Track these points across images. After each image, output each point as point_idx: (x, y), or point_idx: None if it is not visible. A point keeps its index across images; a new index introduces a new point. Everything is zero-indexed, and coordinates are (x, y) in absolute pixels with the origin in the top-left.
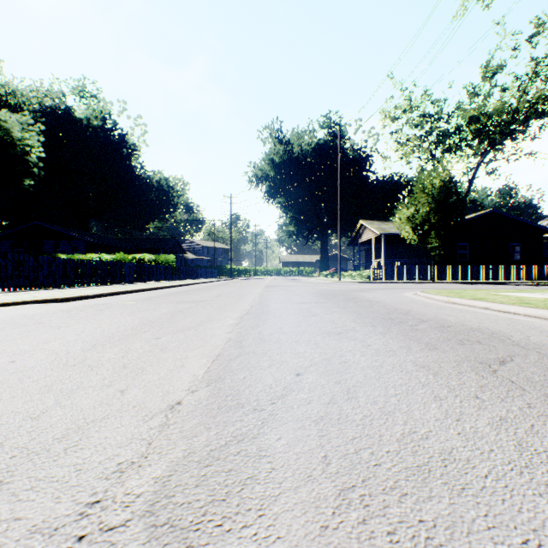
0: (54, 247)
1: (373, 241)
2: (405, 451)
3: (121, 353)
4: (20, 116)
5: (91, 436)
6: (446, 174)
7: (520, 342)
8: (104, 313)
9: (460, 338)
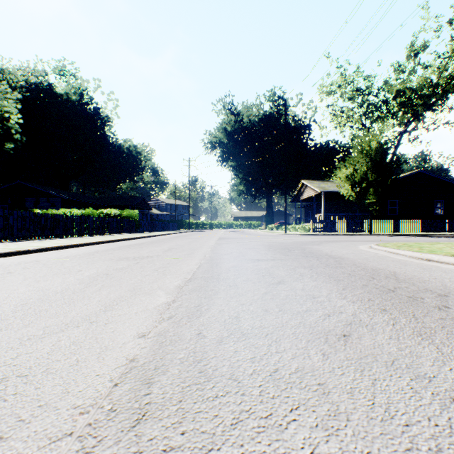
0: (34, 203)
1: (314, 198)
2: None
3: None
4: None
5: None
6: (382, 136)
7: None
8: (0, 279)
9: None
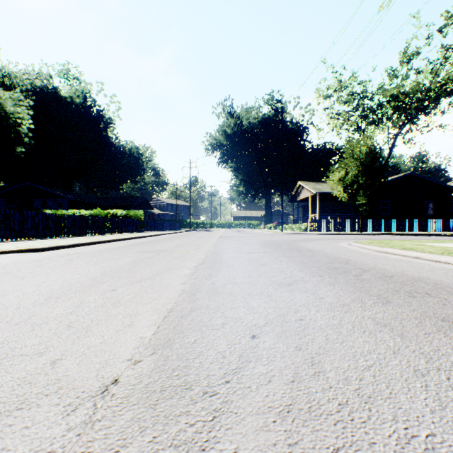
0: (42, 203)
1: (310, 199)
2: None
3: (71, 308)
4: (12, 94)
5: None
6: (372, 142)
7: None
8: (71, 263)
9: (407, 289)
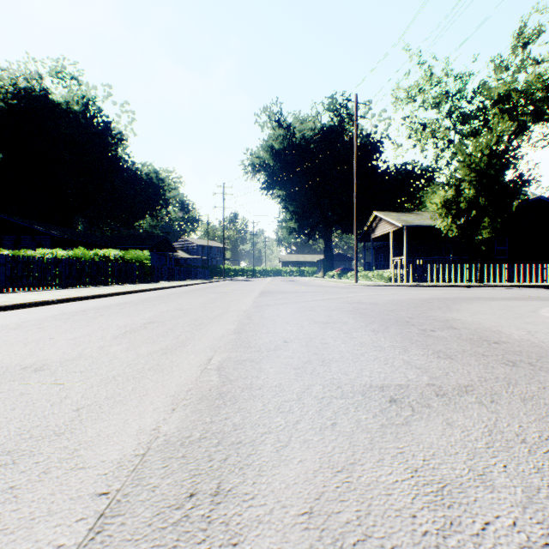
0: (15, 242)
1: (391, 236)
2: None
3: None
4: None
5: None
6: (499, 143)
7: None
8: None
9: None
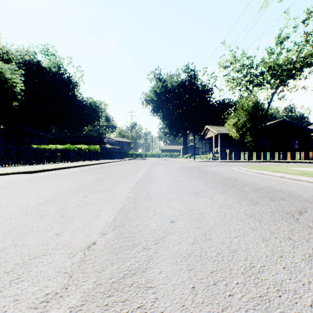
0: (30, 141)
1: (213, 138)
2: (249, 283)
3: (61, 206)
4: (10, 66)
5: (30, 270)
6: (256, 99)
7: (307, 198)
8: (55, 180)
9: (270, 196)
